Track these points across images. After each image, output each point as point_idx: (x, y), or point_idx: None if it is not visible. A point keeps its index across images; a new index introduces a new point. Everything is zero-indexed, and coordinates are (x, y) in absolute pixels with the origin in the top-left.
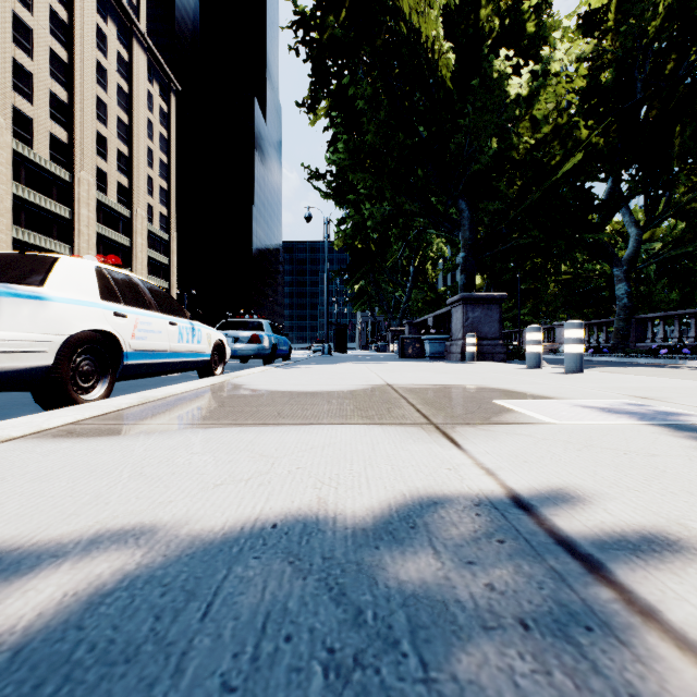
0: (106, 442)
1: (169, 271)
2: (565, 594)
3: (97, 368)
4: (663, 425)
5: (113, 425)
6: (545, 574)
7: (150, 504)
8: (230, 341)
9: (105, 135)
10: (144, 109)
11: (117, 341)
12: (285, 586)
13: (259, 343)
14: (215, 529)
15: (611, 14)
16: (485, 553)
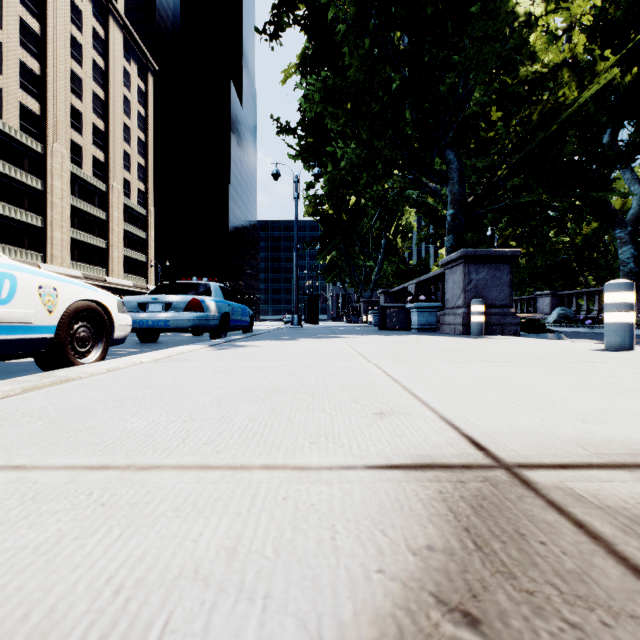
0: None
1: (146, 245)
2: None
3: None
4: None
5: None
6: None
7: None
8: (160, 308)
9: (80, 109)
10: (120, 86)
11: None
12: None
13: (200, 311)
14: None
15: None
16: None
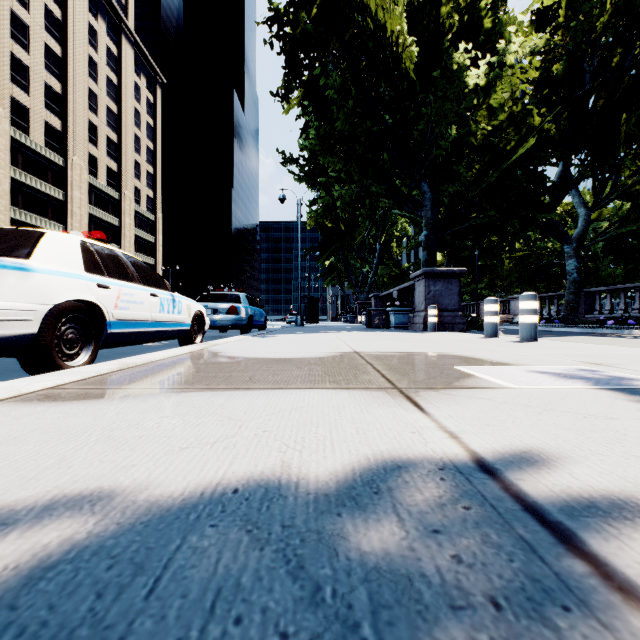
0: (80, 406)
1: (155, 249)
2: (537, 567)
3: (81, 336)
4: (618, 389)
5: (91, 389)
6: (514, 544)
7: (113, 468)
8: (209, 312)
9: (95, 123)
10: (132, 100)
11: (100, 311)
12: (240, 558)
13: (237, 314)
14: (174, 495)
15: (562, 11)
16: (450, 521)
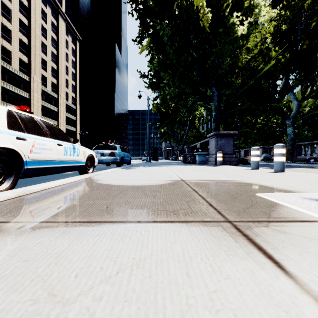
0: None
1: (76, 123)
2: None
3: (4, 171)
4: None
5: None
6: None
7: None
8: (99, 155)
9: (45, 59)
10: (64, 48)
11: (18, 154)
12: None
13: (114, 156)
14: None
15: None
16: None
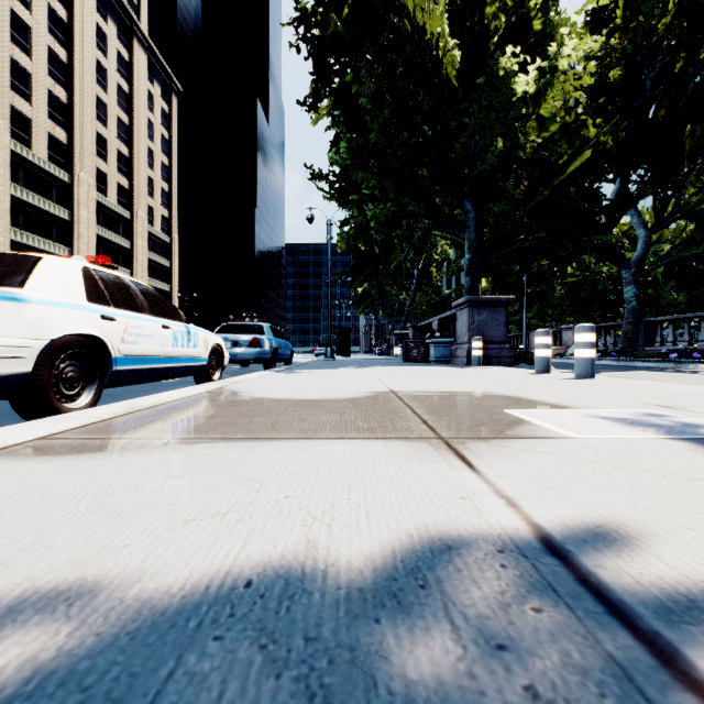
0: (73, 462)
1: (170, 274)
2: None
3: (83, 375)
4: (696, 439)
5: (88, 439)
6: (603, 668)
7: (101, 550)
8: (229, 345)
9: (105, 136)
10: (144, 109)
11: (104, 346)
12: (250, 691)
13: (260, 347)
14: (172, 590)
15: (619, 11)
16: (518, 630)
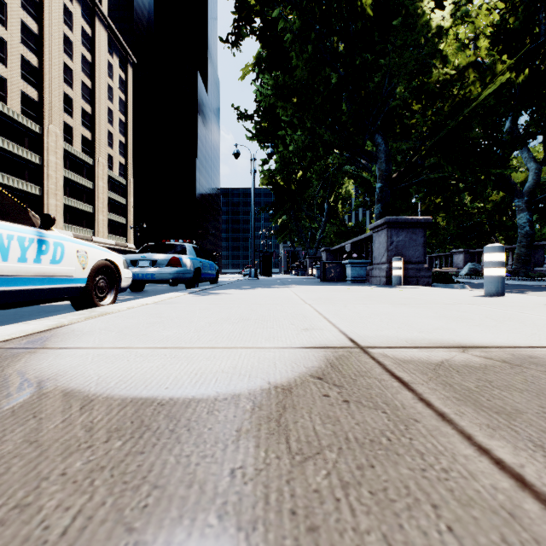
0: None
1: (126, 210)
2: None
3: None
4: None
5: None
6: None
7: None
8: (147, 264)
9: (71, 96)
10: (105, 76)
11: None
12: None
13: (179, 266)
14: None
15: None
16: None
